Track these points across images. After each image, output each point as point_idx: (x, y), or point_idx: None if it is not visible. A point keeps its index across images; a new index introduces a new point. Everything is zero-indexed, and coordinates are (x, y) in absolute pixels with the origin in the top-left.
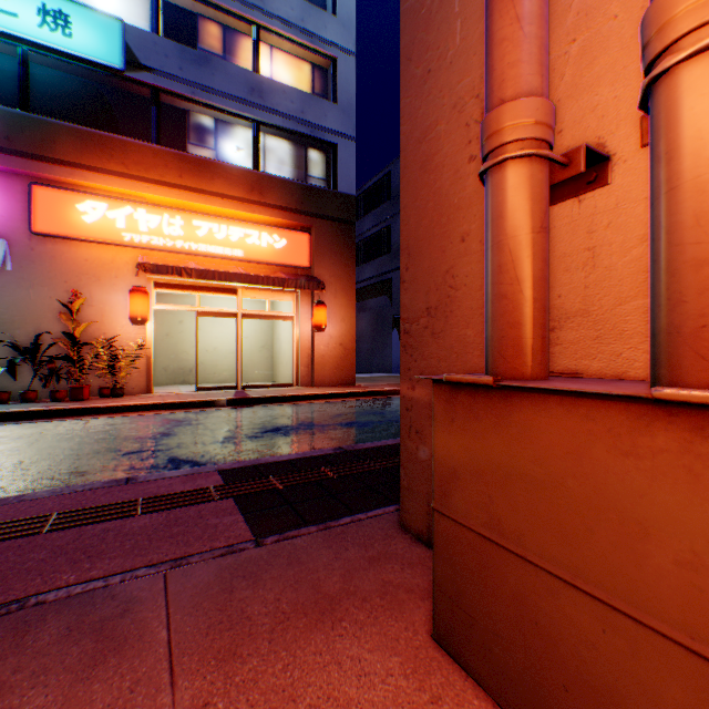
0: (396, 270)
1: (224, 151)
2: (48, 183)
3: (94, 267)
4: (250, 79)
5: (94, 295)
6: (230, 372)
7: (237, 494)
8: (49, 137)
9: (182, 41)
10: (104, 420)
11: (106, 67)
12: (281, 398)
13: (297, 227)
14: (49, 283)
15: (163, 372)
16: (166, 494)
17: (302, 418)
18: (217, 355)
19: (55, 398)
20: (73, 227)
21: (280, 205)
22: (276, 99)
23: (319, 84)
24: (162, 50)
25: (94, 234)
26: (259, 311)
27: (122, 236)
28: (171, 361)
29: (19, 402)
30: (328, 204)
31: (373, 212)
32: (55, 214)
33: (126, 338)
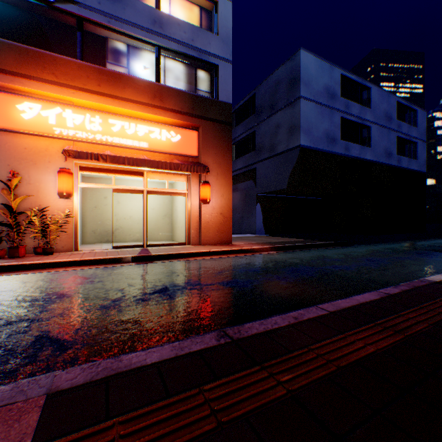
0: (259, 162)
1: (134, 69)
2: None
3: (31, 154)
4: (153, 13)
5: (31, 175)
6: (142, 234)
7: None
8: None
9: None
10: (23, 276)
11: None
12: (175, 255)
13: (188, 127)
14: None
15: (92, 234)
16: None
17: (189, 275)
18: (132, 221)
19: None
20: (14, 122)
21: (176, 109)
22: (172, 29)
23: (205, 22)
24: None
25: (31, 128)
26: (160, 189)
27: (53, 130)
28: (98, 226)
29: None
30: (211, 109)
31: (243, 123)
32: None
33: (57, 208)
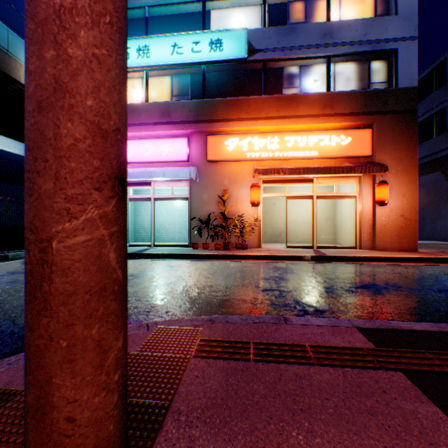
0: None
1: (303, 86)
2: (212, 134)
3: (232, 175)
4: (322, 28)
5: (232, 191)
6: (304, 236)
7: (402, 368)
8: (213, 109)
9: (276, 26)
10: (241, 263)
11: (238, 59)
12: (351, 258)
13: (358, 126)
14: (212, 186)
15: (263, 235)
16: (325, 345)
17: (382, 278)
18: (295, 224)
19: (216, 248)
20: (223, 155)
21: (345, 112)
22: (342, 34)
23: (378, 8)
24: (266, 36)
25: (232, 156)
26: (328, 193)
27: (245, 155)
28: (267, 228)
29: (201, 249)
30: (388, 101)
31: (422, 101)
32: (215, 149)
33: (247, 215)
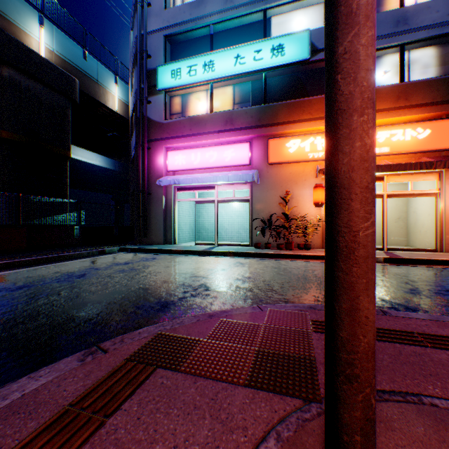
0: None
1: None
2: (273, 137)
3: (293, 176)
4: (395, 15)
5: (293, 192)
6: None
7: None
8: (274, 113)
9: None
10: (307, 263)
11: (300, 61)
12: (432, 261)
13: (439, 116)
14: (273, 188)
15: None
16: (434, 334)
17: None
18: None
19: (278, 247)
20: (284, 157)
21: (423, 102)
22: (419, 18)
23: None
24: None
25: (293, 158)
26: (401, 191)
27: (307, 156)
28: None
29: (263, 248)
30: None
31: None
32: (276, 152)
33: (309, 215)
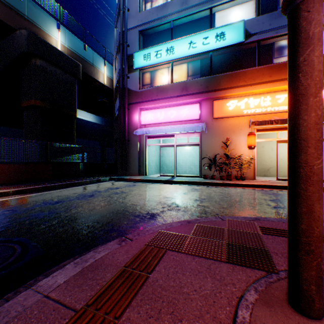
0: None
1: None
2: (216, 99)
3: (231, 127)
4: None
5: (231, 138)
6: None
7: None
8: (217, 82)
9: (268, 12)
10: (244, 189)
11: (237, 44)
12: None
13: None
14: (217, 135)
15: None
16: None
17: None
18: (281, 162)
19: (221, 178)
20: (225, 113)
21: None
22: None
23: None
24: (260, 22)
25: (232, 114)
26: None
27: (242, 112)
28: (257, 165)
29: (209, 179)
30: None
31: None
32: (219, 109)
33: (244, 155)
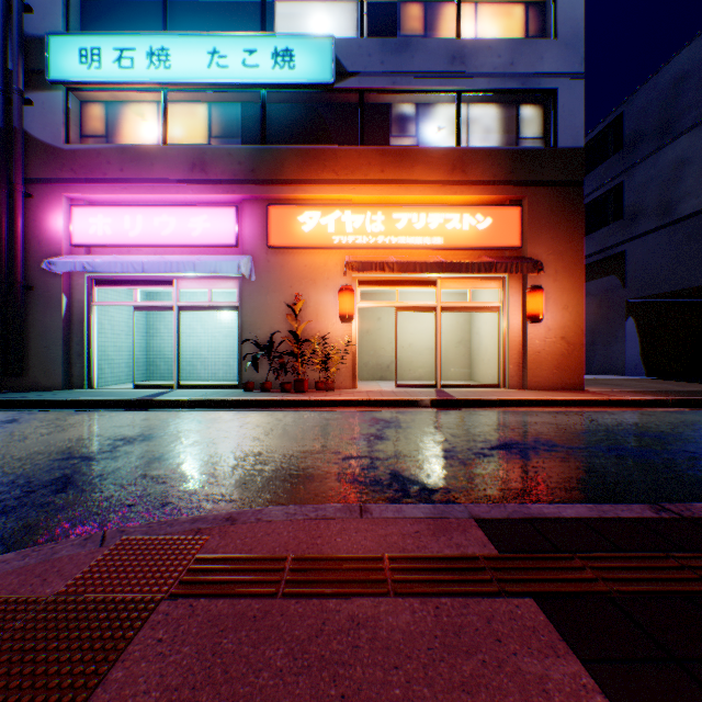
0: (631, 240)
1: (421, 136)
2: (278, 203)
3: (310, 271)
4: (450, 47)
5: (310, 297)
6: (424, 369)
7: (535, 590)
8: (278, 163)
9: (381, 37)
10: (320, 413)
11: (320, 85)
12: (490, 402)
13: (503, 202)
14: (278, 289)
15: (363, 368)
16: (417, 556)
17: (531, 432)
18: (411, 351)
19: (283, 389)
20: (295, 238)
21: (484, 179)
22: (479, 59)
23: (530, 26)
24: (364, 51)
25: (310, 241)
26: (459, 303)
27: (331, 240)
28: (369, 357)
29: (259, 391)
30: (544, 166)
31: (593, 172)
32: (283, 228)
33: (335, 335)
